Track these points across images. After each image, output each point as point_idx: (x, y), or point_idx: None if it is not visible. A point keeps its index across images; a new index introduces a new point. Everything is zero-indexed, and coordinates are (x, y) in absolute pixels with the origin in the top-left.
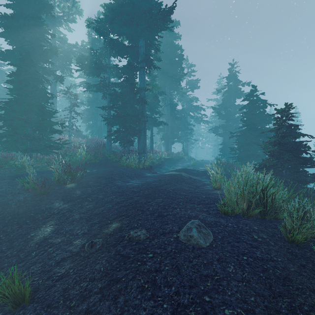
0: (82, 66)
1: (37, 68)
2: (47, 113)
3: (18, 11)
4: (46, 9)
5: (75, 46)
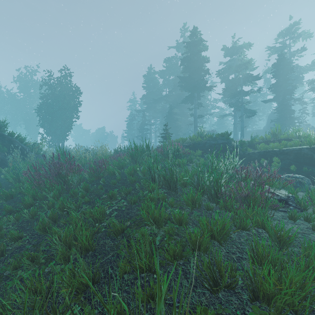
0: (311, 89)
1: (286, 100)
2: (292, 119)
3: (278, 79)
4: (290, 71)
5: (305, 67)
